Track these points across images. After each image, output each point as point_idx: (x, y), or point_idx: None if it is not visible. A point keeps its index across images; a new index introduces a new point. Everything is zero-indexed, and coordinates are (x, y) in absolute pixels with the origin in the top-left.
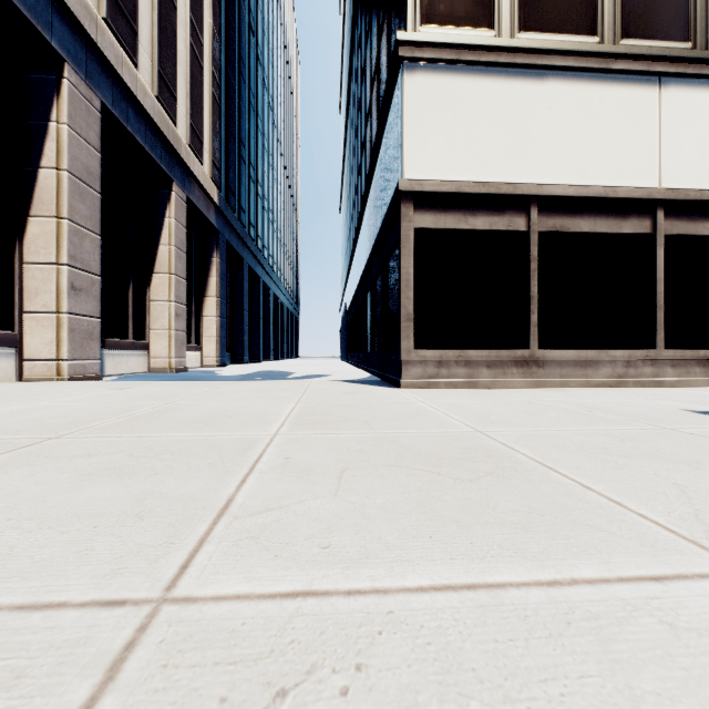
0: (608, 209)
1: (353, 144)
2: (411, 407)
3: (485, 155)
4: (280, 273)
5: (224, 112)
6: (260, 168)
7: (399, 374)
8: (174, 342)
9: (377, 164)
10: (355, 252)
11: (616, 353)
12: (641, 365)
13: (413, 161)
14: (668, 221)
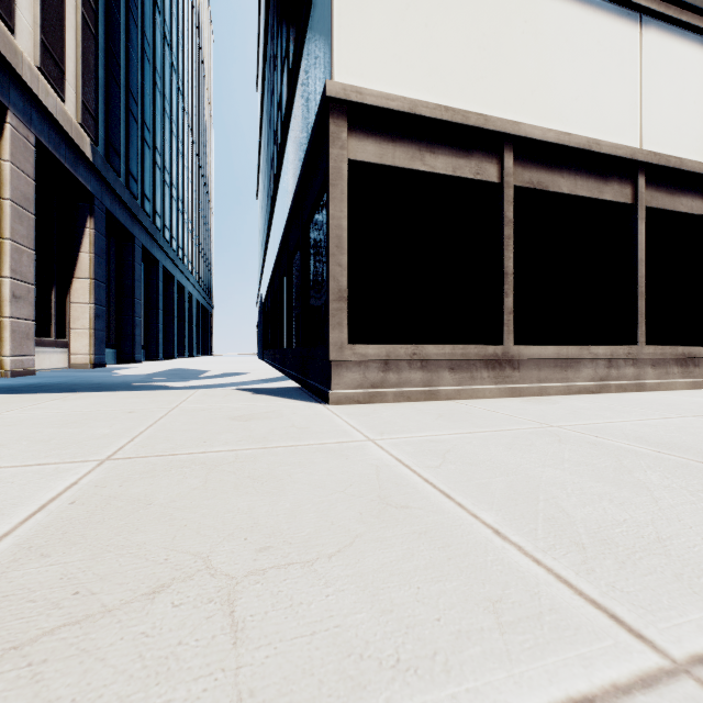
0: (589, 168)
1: (270, 111)
2: (360, 465)
3: (448, 69)
4: (188, 259)
5: (103, 47)
6: (160, 134)
7: (326, 382)
8: (9, 335)
9: (294, 101)
10: (270, 232)
11: (598, 350)
12: (623, 364)
13: (348, 56)
14: (648, 190)
